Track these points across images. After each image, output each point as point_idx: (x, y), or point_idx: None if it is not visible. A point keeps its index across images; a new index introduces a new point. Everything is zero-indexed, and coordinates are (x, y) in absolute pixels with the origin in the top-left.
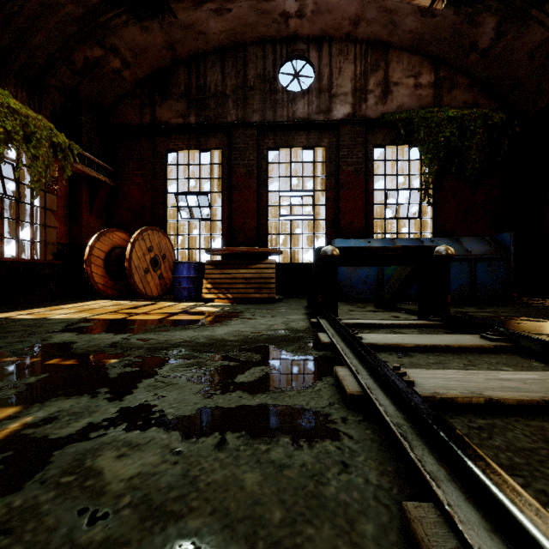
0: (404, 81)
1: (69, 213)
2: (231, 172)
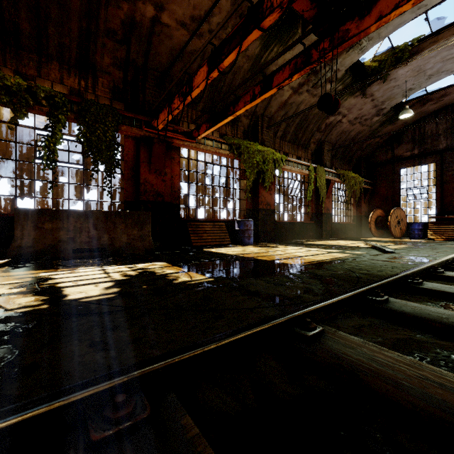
0: None
1: (355, 203)
2: (442, 174)
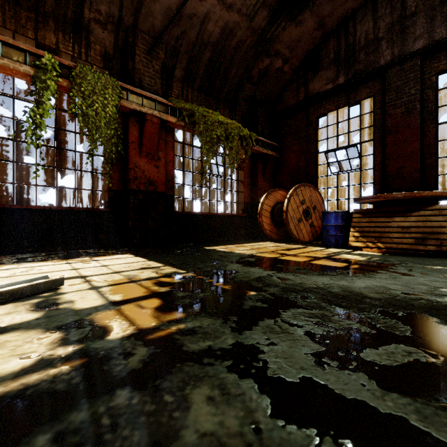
0: None
1: (250, 181)
2: (384, 117)
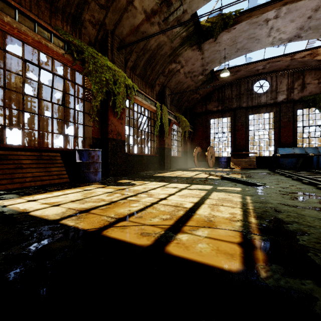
0: (312, 82)
1: (183, 142)
2: (234, 125)
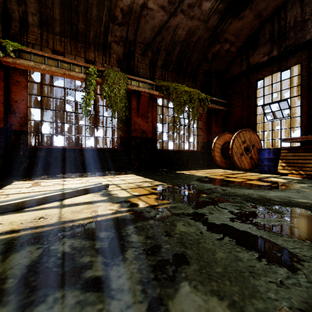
0: None
1: (206, 128)
2: (309, 77)
